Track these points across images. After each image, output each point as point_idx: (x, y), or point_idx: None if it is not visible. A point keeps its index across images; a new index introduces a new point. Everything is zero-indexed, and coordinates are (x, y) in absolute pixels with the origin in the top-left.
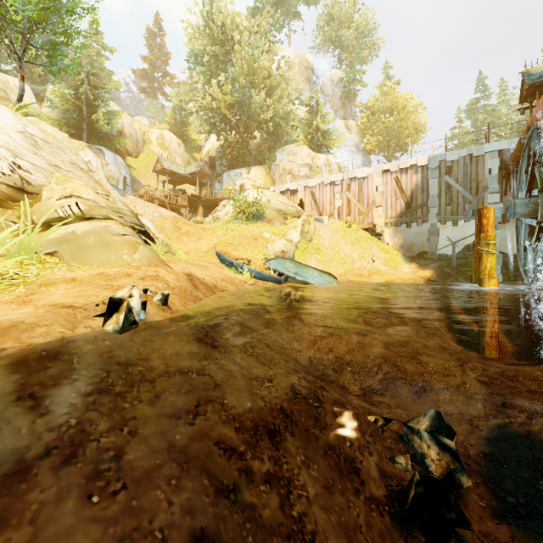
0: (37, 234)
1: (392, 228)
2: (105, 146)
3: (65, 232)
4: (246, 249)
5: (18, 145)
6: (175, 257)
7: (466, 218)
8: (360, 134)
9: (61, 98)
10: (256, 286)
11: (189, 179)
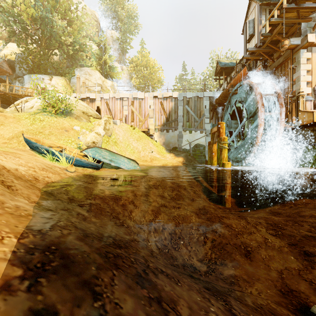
0: None
1: (159, 132)
2: None
3: None
4: (58, 138)
5: None
6: None
7: (195, 130)
8: (129, 75)
9: None
10: (78, 173)
11: None
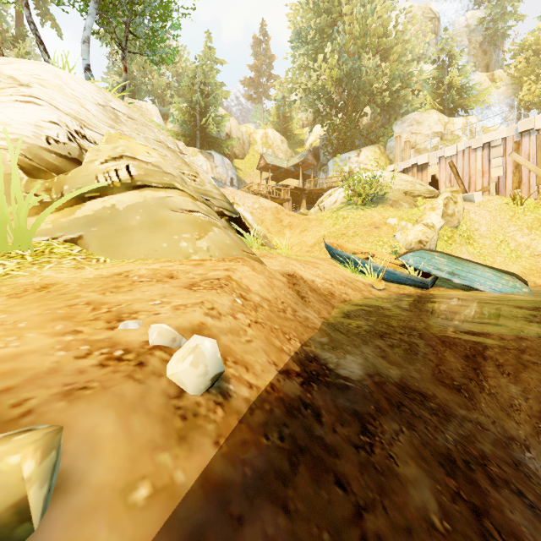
0: (61, 211)
1: None
2: (215, 151)
3: (101, 206)
4: (365, 240)
5: (91, 116)
6: (273, 251)
7: None
8: (512, 85)
9: (179, 111)
10: (389, 292)
11: (292, 173)
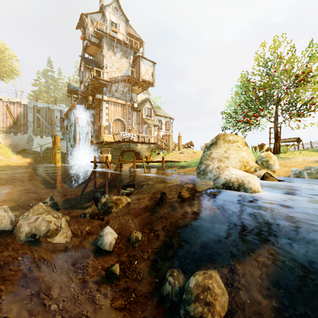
0: None
1: (4, 134)
2: None
3: None
4: None
5: None
6: None
7: (47, 135)
8: None
9: None
10: None
11: None
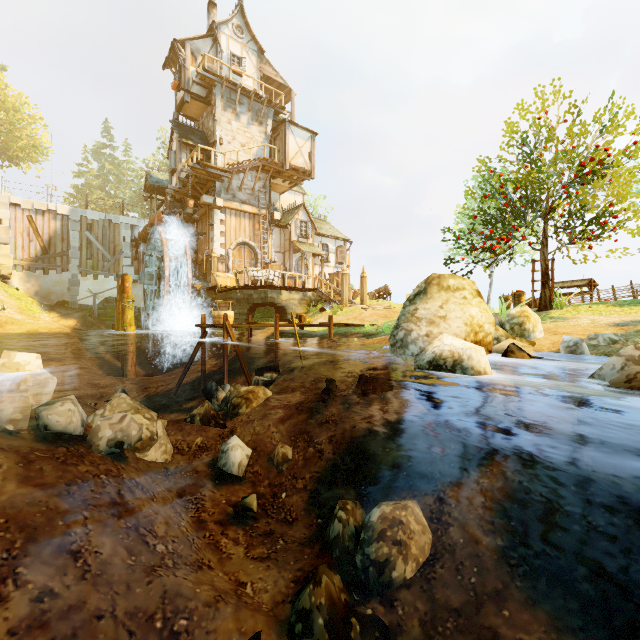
0: None
1: (24, 272)
2: None
3: None
4: None
5: None
6: None
7: (106, 274)
8: None
9: None
10: None
11: None
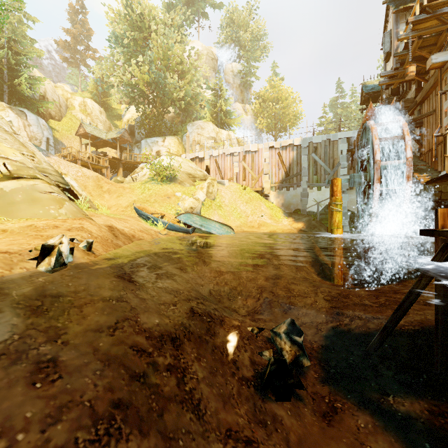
0: None
1: (276, 191)
2: (27, 108)
3: None
4: (161, 205)
5: None
6: (97, 212)
7: (326, 185)
8: (254, 116)
9: None
10: (169, 235)
11: (110, 143)
